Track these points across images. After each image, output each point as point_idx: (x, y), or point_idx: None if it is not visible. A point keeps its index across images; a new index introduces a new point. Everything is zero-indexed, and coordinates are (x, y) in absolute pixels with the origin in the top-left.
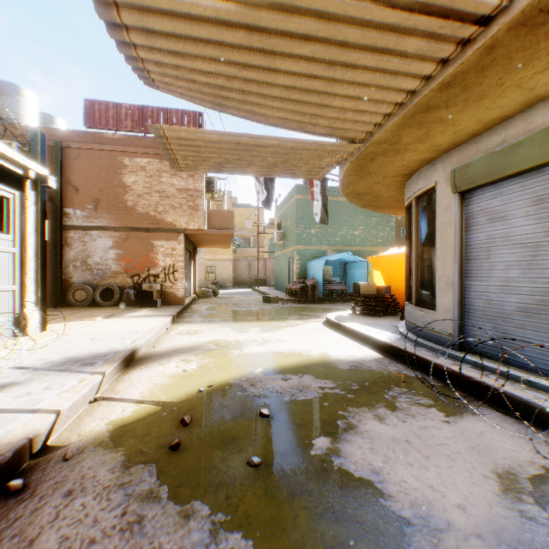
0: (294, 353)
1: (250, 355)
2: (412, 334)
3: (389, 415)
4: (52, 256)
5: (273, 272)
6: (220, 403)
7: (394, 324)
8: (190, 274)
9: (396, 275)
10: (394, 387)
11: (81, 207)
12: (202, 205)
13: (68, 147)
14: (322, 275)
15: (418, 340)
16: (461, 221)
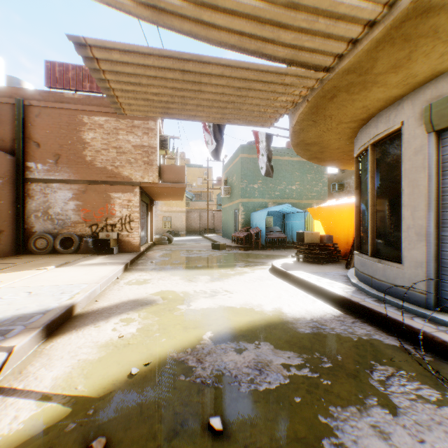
0: (246, 309)
1: (198, 312)
2: (367, 286)
3: (393, 425)
4: (14, 206)
5: (220, 222)
6: (154, 399)
7: (341, 273)
8: (147, 223)
9: (336, 225)
10: (374, 363)
11: (43, 161)
12: (156, 160)
13: (30, 105)
14: (264, 225)
15: (378, 294)
16: (438, 164)
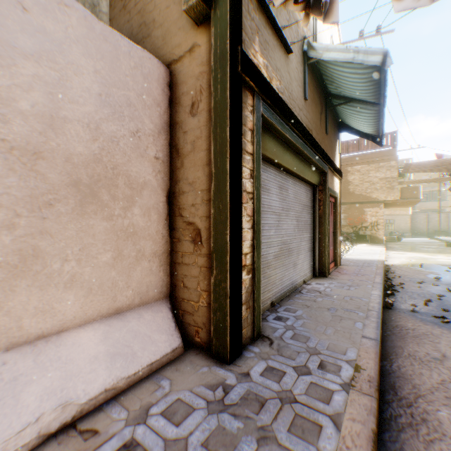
0: None
1: (439, 261)
2: None
3: None
4: None
5: None
6: (430, 266)
7: None
8: None
9: None
10: None
11: None
12: (395, 186)
13: None
14: None
15: None
16: None
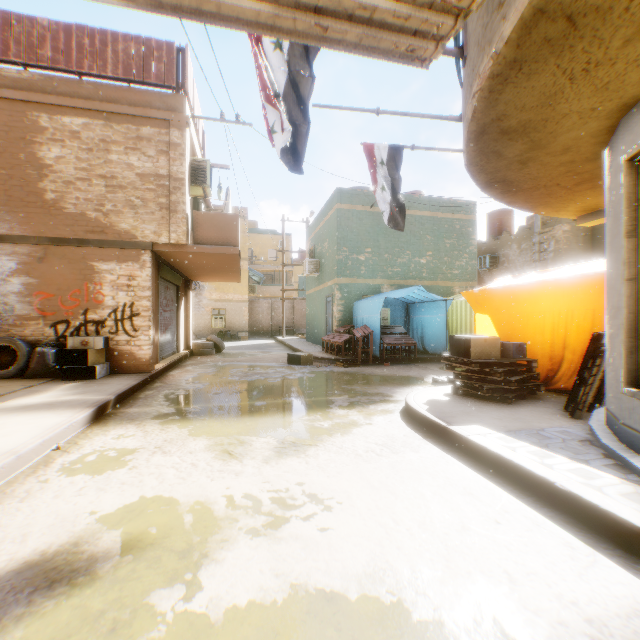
0: (381, 612)
1: None
2: None
3: None
4: None
5: (303, 317)
6: None
7: (573, 433)
8: (178, 319)
9: (525, 322)
10: None
11: None
12: (182, 203)
13: None
14: (378, 322)
15: None
16: None
